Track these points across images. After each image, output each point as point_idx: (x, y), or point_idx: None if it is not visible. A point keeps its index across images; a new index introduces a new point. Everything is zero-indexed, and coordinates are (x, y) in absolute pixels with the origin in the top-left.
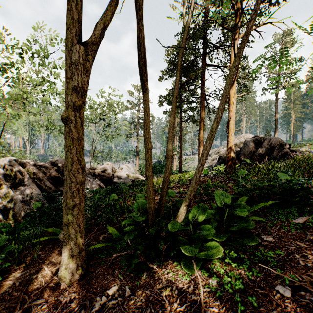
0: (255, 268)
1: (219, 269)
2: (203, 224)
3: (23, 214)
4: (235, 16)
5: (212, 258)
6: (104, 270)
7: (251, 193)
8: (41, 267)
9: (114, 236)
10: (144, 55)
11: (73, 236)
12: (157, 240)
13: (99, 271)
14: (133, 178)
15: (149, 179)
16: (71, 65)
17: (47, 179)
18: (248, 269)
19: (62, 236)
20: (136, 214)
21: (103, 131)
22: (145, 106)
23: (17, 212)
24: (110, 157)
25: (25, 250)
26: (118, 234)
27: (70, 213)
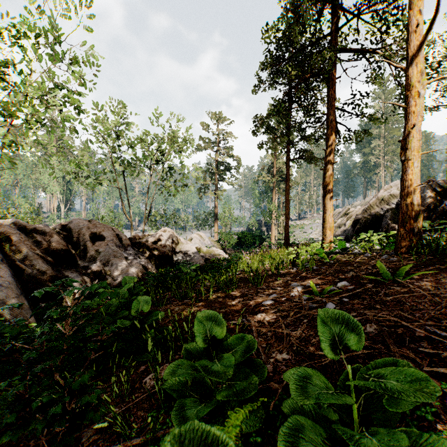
0: None
1: None
2: None
3: None
4: None
5: None
6: None
7: None
8: None
9: None
10: None
11: None
12: None
13: None
14: (207, 254)
15: None
16: None
17: (41, 255)
18: None
19: None
20: None
21: (162, 181)
22: None
23: None
24: (174, 222)
25: None
26: None
27: None
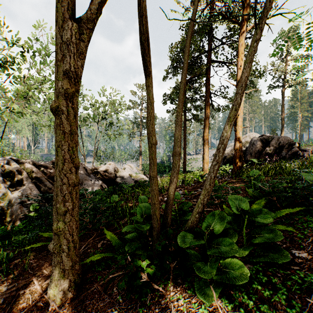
0: (294, 299)
1: (247, 300)
2: (220, 236)
3: (20, 216)
4: (243, 7)
5: (237, 284)
6: (101, 286)
7: (270, 196)
8: (30, 280)
9: (113, 244)
10: (147, 31)
11: (64, 247)
12: (164, 257)
13: (95, 288)
14: (136, 178)
15: (154, 181)
16: (61, 46)
17: (47, 179)
18: (285, 300)
19: (52, 247)
20: (139, 219)
21: (106, 131)
22: (148, 93)
23: (14, 213)
24: (113, 157)
25: (17, 257)
26: (118, 242)
27: (61, 220)
